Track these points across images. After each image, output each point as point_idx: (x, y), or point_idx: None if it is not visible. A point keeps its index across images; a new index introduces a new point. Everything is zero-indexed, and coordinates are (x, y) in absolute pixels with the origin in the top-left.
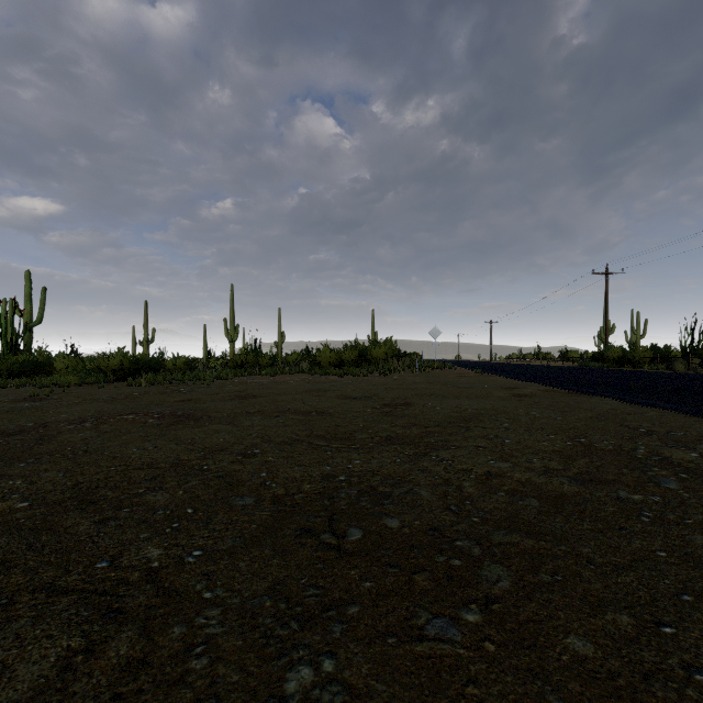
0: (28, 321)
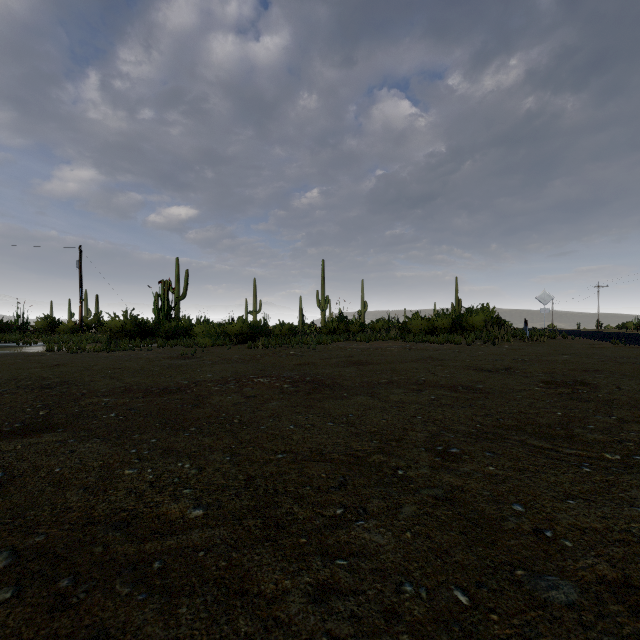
0: (177, 296)
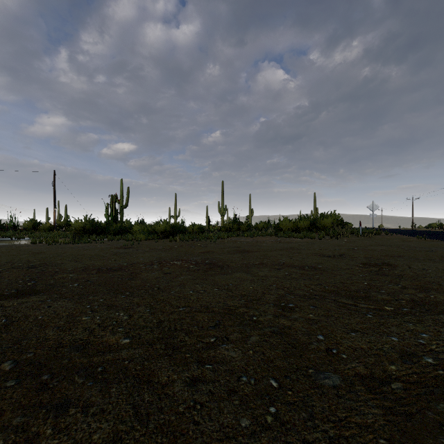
0: (121, 205)
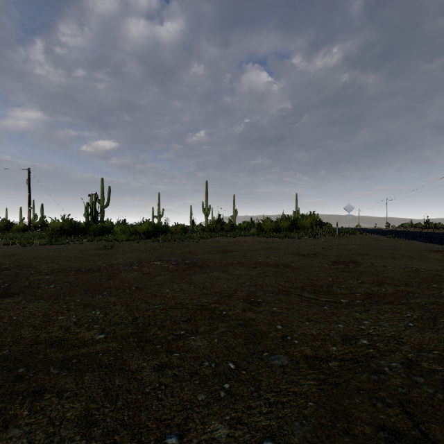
0: (102, 205)
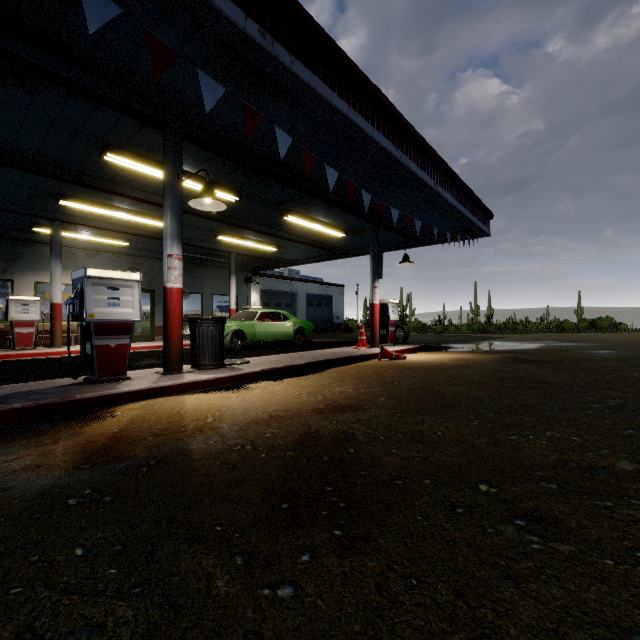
0: (402, 309)
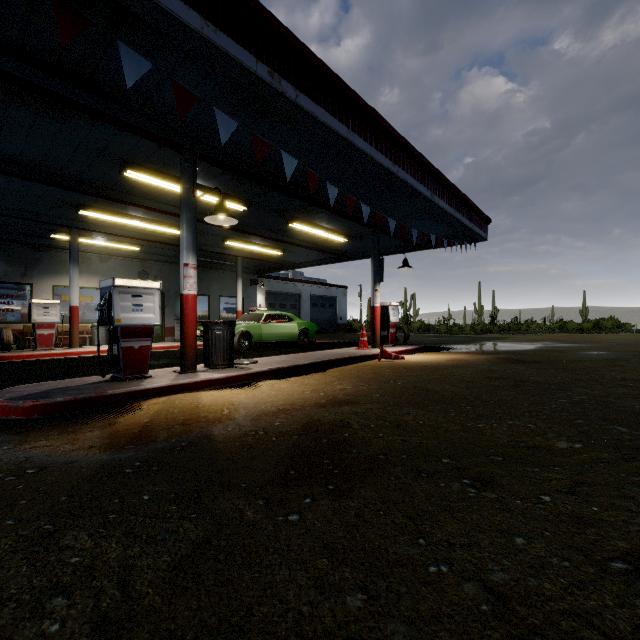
0: (405, 309)
